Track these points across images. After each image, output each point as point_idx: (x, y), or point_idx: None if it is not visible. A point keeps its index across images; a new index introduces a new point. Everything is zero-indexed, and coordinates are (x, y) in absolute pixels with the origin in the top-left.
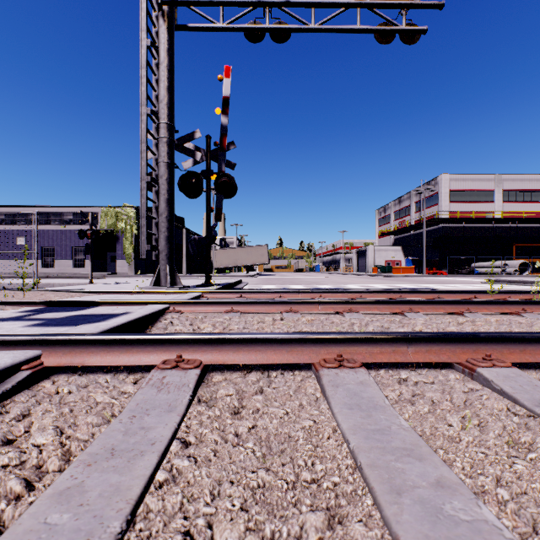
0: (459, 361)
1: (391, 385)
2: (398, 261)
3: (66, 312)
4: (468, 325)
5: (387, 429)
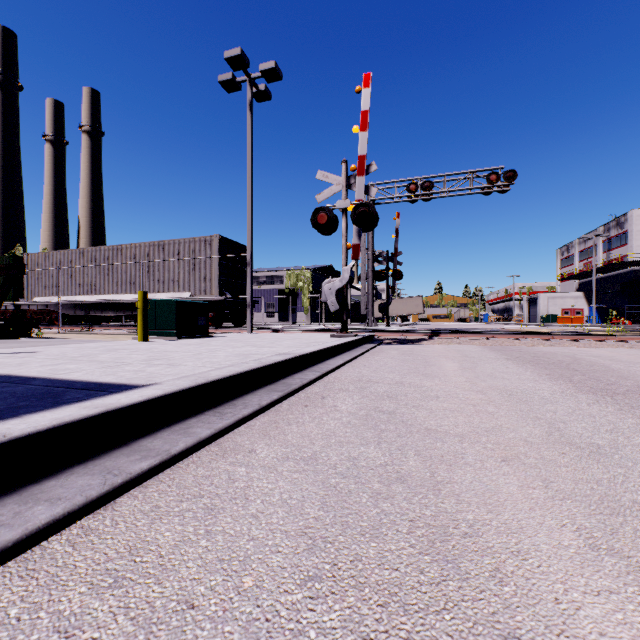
0: None
1: None
2: (579, 310)
3: None
4: None
5: None
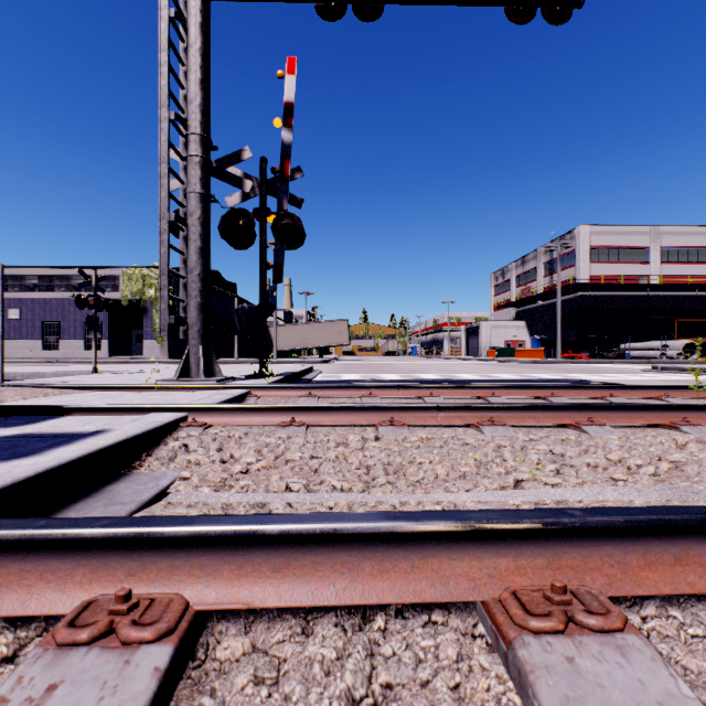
0: None
1: None
2: (522, 342)
3: None
4: (700, 449)
5: None
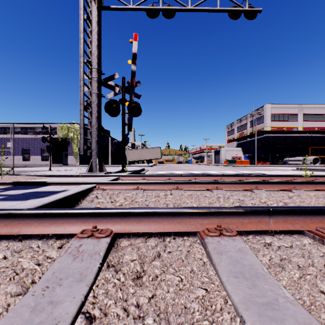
0: (310, 229)
1: (262, 250)
2: (239, 157)
3: (24, 190)
4: (297, 198)
5: (276, 303)
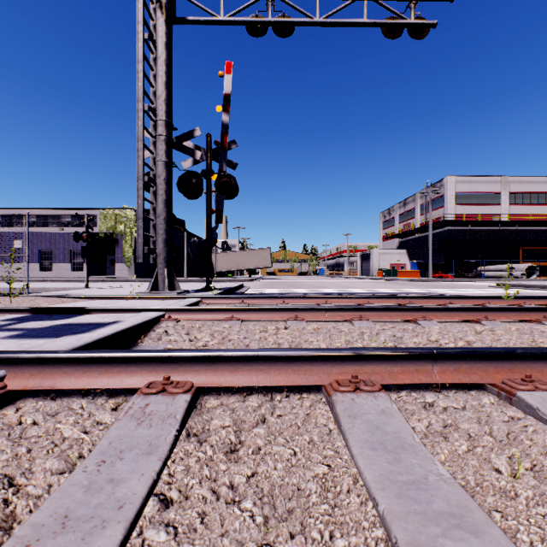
0: (493, 382)
1: (417, 412)
2: (403, 265)
3: (51, 321)
4: (488, 334)
5: (424, 482)
